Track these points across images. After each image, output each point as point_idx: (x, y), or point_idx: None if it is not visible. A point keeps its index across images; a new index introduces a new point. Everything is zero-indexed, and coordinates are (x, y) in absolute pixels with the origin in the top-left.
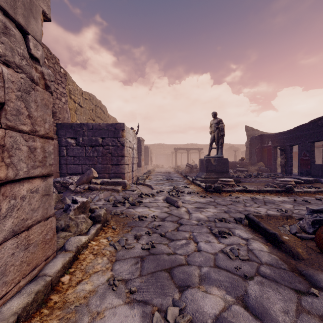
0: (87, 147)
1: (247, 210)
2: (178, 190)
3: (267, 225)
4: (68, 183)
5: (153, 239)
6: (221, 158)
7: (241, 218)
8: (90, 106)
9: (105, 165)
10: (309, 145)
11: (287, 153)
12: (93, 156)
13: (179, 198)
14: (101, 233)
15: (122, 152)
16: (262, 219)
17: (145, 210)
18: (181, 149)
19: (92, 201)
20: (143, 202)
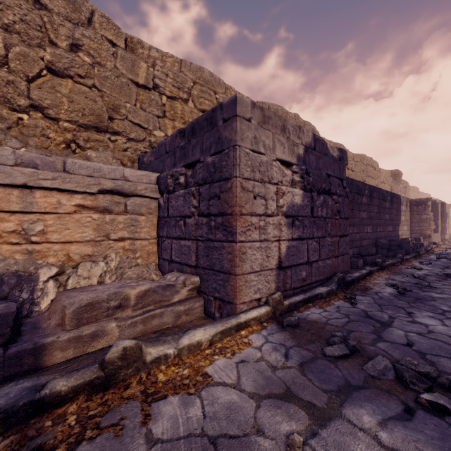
0: None
1: None
2: None
3: None
4: None
5: None
6: None
7: None
8: (413, 194)
9: None
10: None
11: None
12: None
13: None
14: None
15: None
16: None
17: None
18: None
19: None
20: None
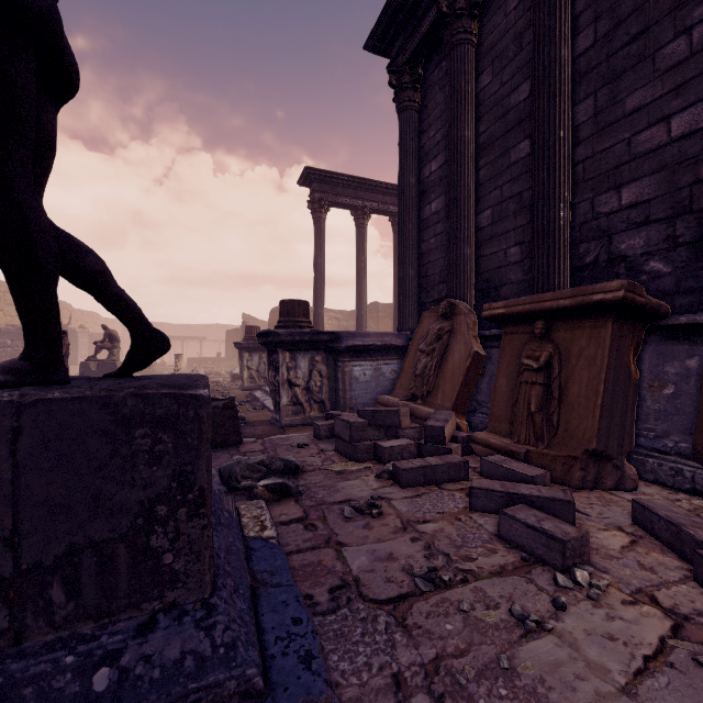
0: None
1: None
2: None
3: None
4: None
5: None
6: None
7: None
8: None
9: None
10: None
11: None
12: (2, 356)
13: None
14: None
15: None
16: None
17: None
18: (172, 338)
19: None
20: None
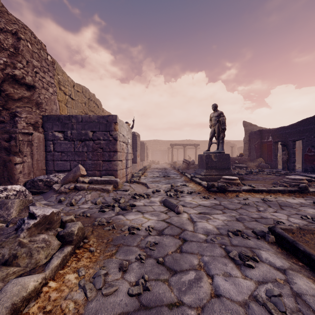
0: (76, 142)
1: (264, 217)
2: (177, 189)
3: (305, 245)
4: (53, 182)
5: (147, 270)
6: (222, 154)
7: (264, 231)
8: (82, 99)
9: (95, 161)
10: None
11: (289, 148)
12: (83, 151)
13: (178, 199)
14: (70, 262)
15: (115, 147)
16: (294, 235)
17: (137, 217)
18: (178, 145)
19: (76, 204)
20: (136, 205)
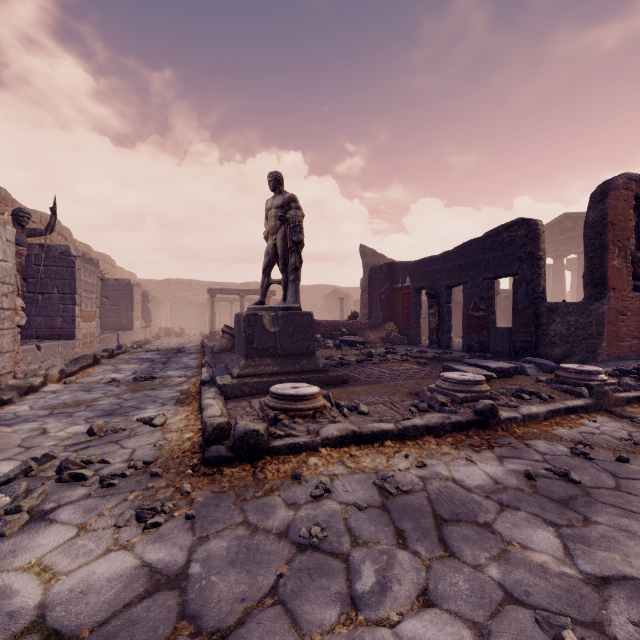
0: None
1: None
2: (69, 460)
3: None
4: None
5: None
6: (293, 313)
7: None
8: None
9: None
10: (486, 285)
11: (442, 302)
12: None
13: None
14: None
15: None
16: None
17: None
18: (227, 292)
19: None
20: None
